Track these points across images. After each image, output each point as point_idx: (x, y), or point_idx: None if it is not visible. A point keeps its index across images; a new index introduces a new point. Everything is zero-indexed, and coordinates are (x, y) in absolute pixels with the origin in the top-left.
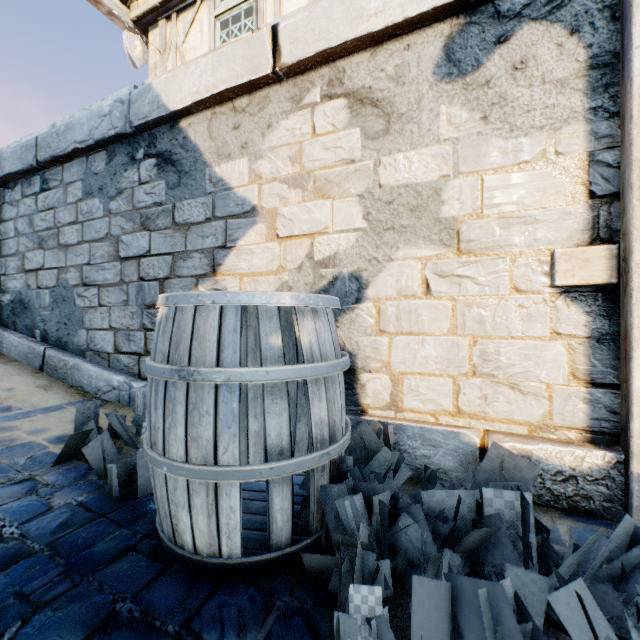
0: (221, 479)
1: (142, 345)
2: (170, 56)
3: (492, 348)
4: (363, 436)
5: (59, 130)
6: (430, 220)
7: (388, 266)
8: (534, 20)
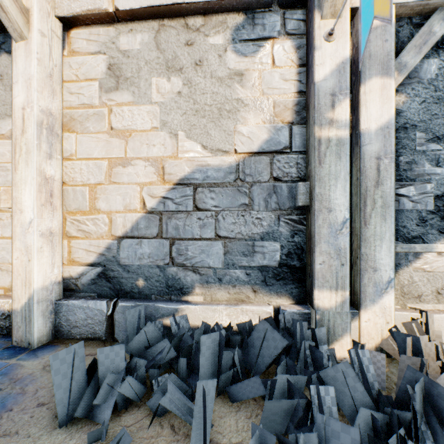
0: None
1: None
2: None
3: None
4: None
5: None
6: None
7: None
8: (7, 53)
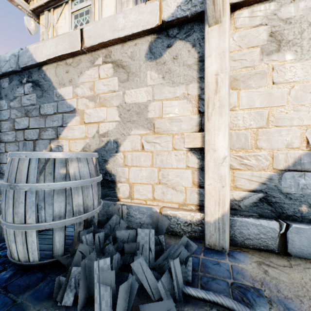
0: (27, 229)
1: None
2: (50, 29)
3: (166, 172)
4: (112, 210)
5: None
6: (144, 118)
7: (128, 137)
8: (180, 39)
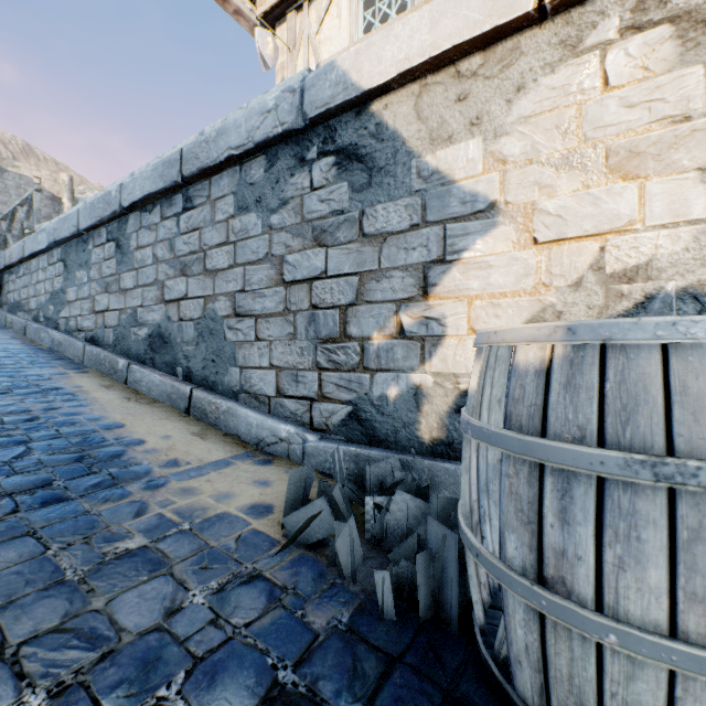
0: None
1: (315, 388)
2: (300, 52)
3: None
4: None
5: (209, 137)
6: None
7: None
8: None
